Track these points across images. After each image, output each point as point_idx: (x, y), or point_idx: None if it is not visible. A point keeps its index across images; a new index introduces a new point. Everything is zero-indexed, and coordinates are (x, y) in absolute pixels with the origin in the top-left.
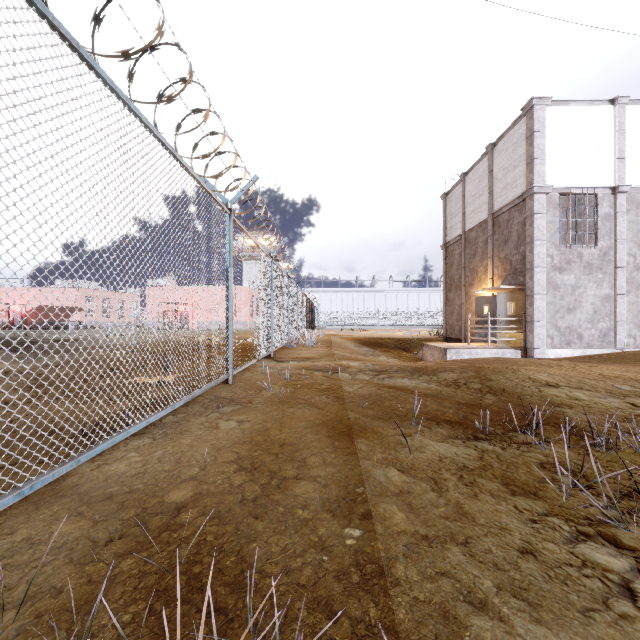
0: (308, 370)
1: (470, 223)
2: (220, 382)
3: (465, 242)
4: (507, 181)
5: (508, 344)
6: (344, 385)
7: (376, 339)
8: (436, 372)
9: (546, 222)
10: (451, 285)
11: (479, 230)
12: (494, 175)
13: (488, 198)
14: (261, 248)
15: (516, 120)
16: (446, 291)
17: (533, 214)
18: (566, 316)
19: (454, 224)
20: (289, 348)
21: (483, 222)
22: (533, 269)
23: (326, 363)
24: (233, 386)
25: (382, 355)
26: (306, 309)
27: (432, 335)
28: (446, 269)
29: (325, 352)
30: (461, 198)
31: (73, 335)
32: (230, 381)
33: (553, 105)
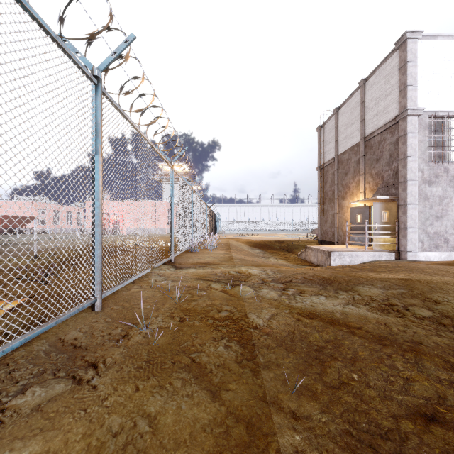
0: (205, 281)
1: (343, 147)
2: (88, 306)
3: (338, 163)
4: (379, 109)
5: (382, 247)
6: (249, 312)
7: (265, 242)
8: (352, 286)
9: (417, 141)
10: (325, 199)
11: (351, 152)
12: (366, 105)
13: (360, 125)
14: (158, 151)
15: (388, 55)
16: (321, 204)
17: (406, 134)
18: (434, 223)
19: (328, 150)
20: (192, 251)
21: (355, 146)
22: (406, 182)
23: (225, 270)
24: (98, 316)
25: (272, 256)
26: (209, 218)
27: (309, 239)
28: (321, 186)
29: (224, 256)
30: (334, 128)
31: (18, 239)
32: (97, 307)
33: (423, 39)
